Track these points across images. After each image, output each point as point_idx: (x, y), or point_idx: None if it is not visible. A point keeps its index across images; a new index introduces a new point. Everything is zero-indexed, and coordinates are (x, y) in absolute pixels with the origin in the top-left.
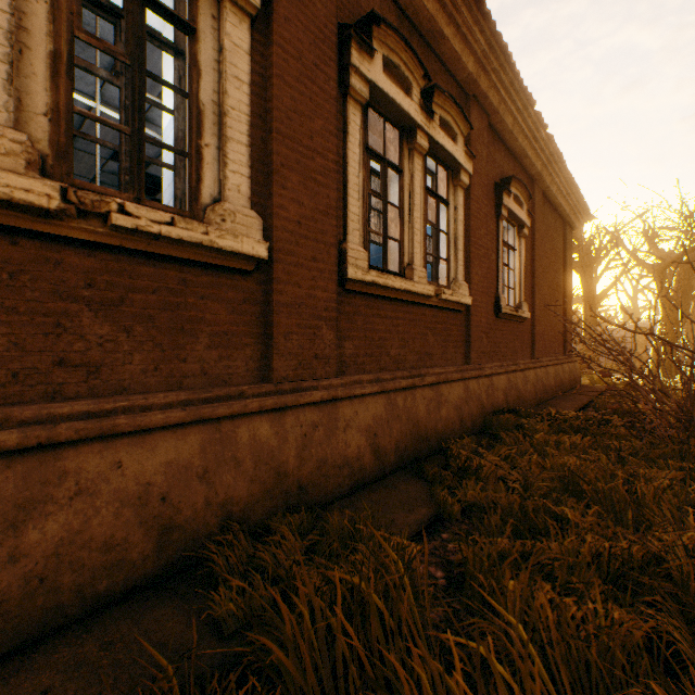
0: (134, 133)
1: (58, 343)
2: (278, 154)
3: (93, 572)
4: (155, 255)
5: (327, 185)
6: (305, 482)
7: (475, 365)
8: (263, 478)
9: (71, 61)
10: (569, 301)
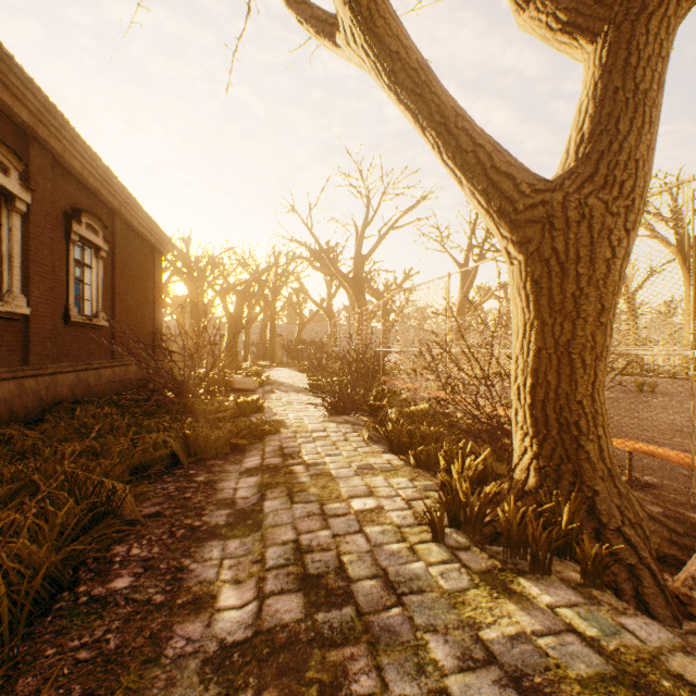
0: None
1: None
2: None
3: None
4: None
5: None
6: None
7: (35, 366)
8: None
9: None
10: (160, 312)
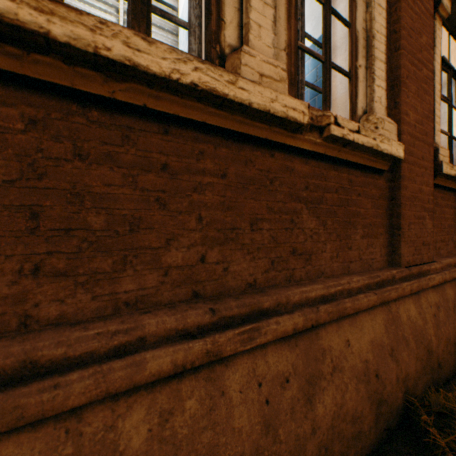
0: (325, 59)
1: (290, 236)
2: (403, 68)
3: (346, 442)
4: (336, 161)
5: (427, 92)
6: (439, 359)
7: None
8: (420, 356)
9: (295, 4)
10: None
